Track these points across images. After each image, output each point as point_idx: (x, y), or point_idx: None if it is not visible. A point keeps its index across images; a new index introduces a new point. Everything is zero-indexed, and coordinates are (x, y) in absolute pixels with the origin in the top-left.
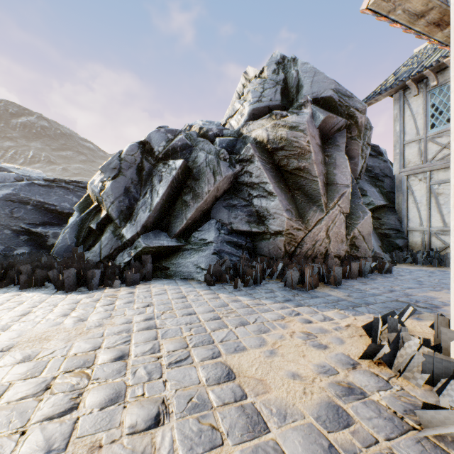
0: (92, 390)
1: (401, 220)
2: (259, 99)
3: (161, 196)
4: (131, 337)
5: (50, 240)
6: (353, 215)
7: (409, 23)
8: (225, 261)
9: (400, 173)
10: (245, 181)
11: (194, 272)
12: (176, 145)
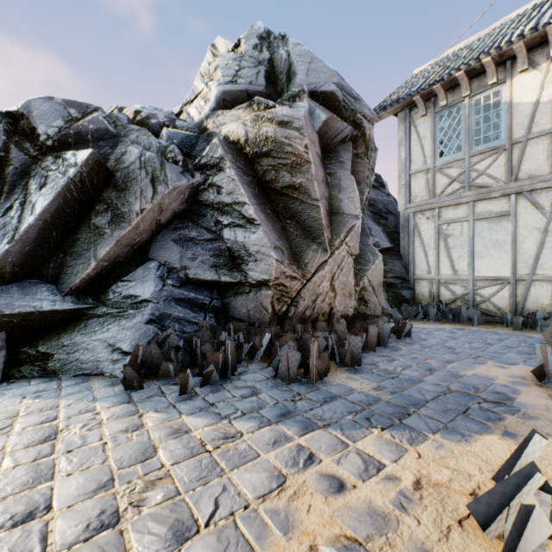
0: None
1: (407, 267)
2: (234, 80)
3: (39, 212)
4: None
5: None
6: (362, 258)
7: None
8: (169, 336)
9: (406, 209)
10: (209, 201)
11: (106, 359)
12: (86, 129)
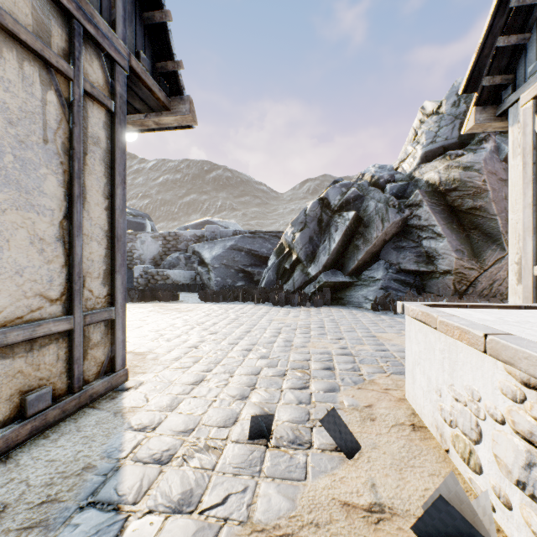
0: (313, 332)
1: None
2: (433, 140)
3: (337, 242)
4: (324, 323)
5: (256, 277)
6: None
7: (504, 129)
8: (390, 294)
9: None
10: (414, 225)
11: (363, 302)
12: (349, 198)
